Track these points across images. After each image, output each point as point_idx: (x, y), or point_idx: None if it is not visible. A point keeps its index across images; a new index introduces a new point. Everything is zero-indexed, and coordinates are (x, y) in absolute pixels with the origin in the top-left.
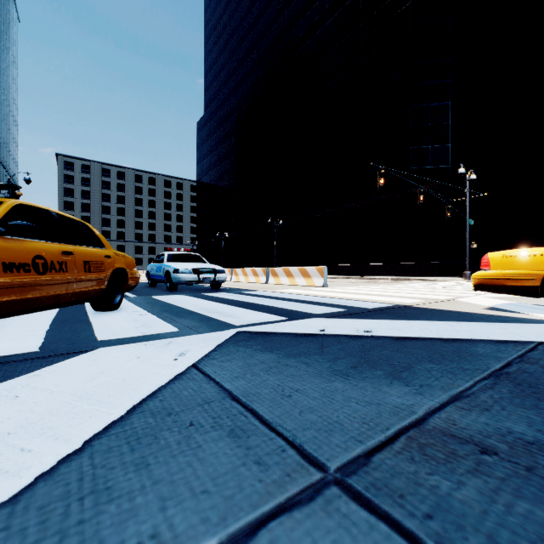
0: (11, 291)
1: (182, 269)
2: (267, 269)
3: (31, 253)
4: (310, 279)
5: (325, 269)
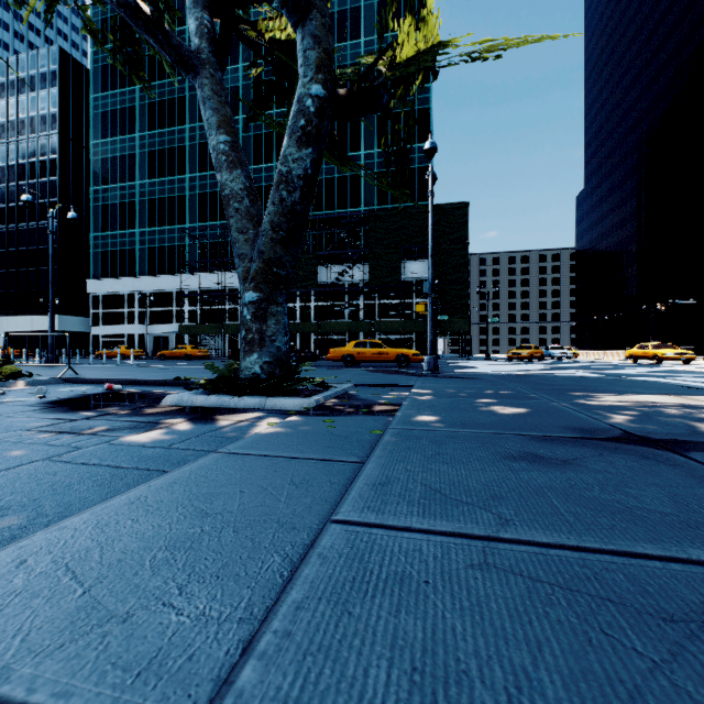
0: (535, 356)
1: (555, 353)
2: (603, 352)
3: (536, 352)
4: (619, 357)
5: (625, 353)
